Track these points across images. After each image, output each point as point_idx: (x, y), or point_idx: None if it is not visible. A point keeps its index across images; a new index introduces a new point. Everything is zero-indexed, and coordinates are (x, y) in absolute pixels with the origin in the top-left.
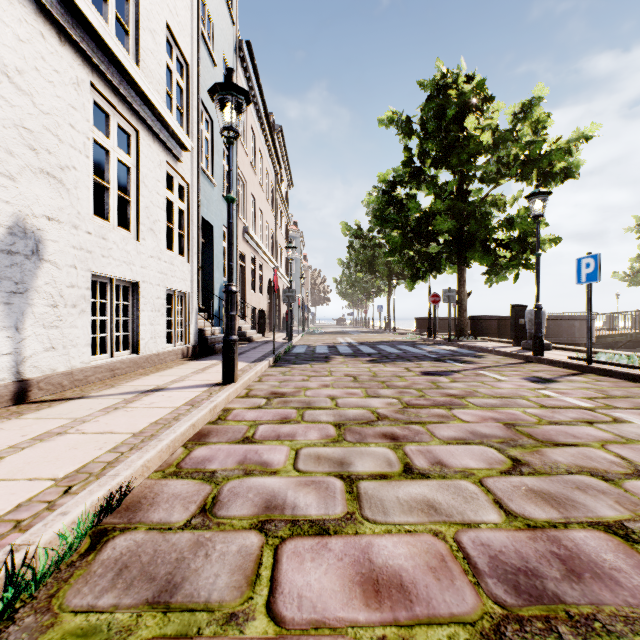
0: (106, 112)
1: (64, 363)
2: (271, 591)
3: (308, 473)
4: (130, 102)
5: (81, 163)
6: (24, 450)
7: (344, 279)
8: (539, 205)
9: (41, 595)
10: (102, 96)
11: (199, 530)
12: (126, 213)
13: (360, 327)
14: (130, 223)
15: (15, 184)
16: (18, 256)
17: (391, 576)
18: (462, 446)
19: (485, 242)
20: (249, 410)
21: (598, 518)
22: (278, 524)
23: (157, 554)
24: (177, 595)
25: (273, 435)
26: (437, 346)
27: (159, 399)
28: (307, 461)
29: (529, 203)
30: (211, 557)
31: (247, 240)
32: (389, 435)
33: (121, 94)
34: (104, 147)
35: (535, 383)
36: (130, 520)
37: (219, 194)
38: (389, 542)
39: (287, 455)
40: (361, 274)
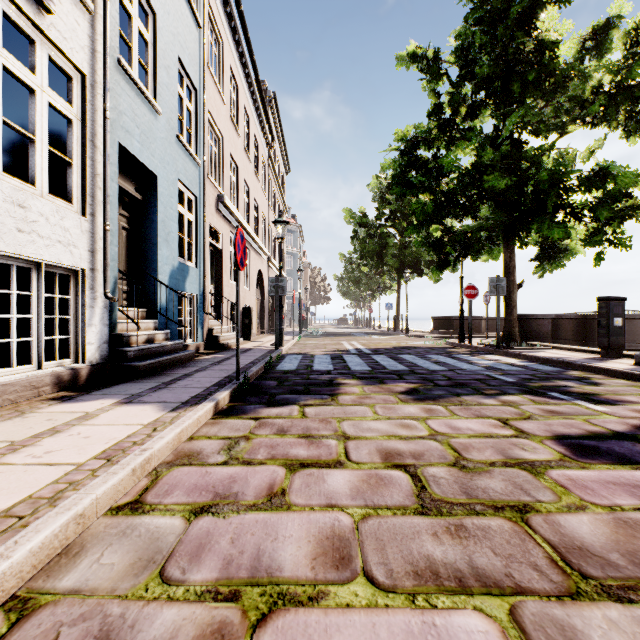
0: None
1: None
2: None
3: None
4: None
5: None
6: None
7: (346, 275)
8: None
9: None
10: None
11: None
12: None
13: (364, 328)
14: None
15: None
16: None
17: None
18: None
19: (553, 209)
20: None
21: None
22: None
23: None
24: None
25: None
26: (485, 356)
27: None
28: None
29: None
30: None
31: (223, 214)
32: None
33: None
34: None
35: None
36: None
37: (169, 132)
38: None
39: None
40: (366, 268)
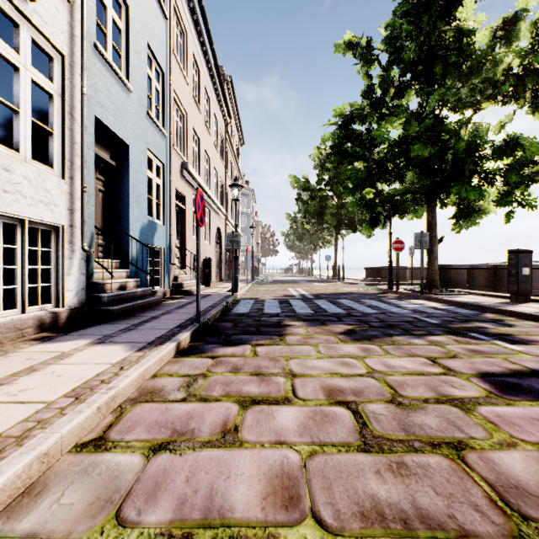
0: None
1: None
2: None
3: None
4: None
5: None
6: None
7: (292, 232)
8: None
9: None
10: None
11: None
12: None
13: (307, 276)
14: None
15: None
16: None
17: None
18: None
19: (470, 175)
20: None
21: None
22: None
23: None
24: None
25: None
26: (411, 301)
27: None
28: None
29: None
30: None
31: (187, 179)
32: None
33: None
34: None
35: None
36: None
37: (140, 108)
38: None
39: None
40: (308, 226)
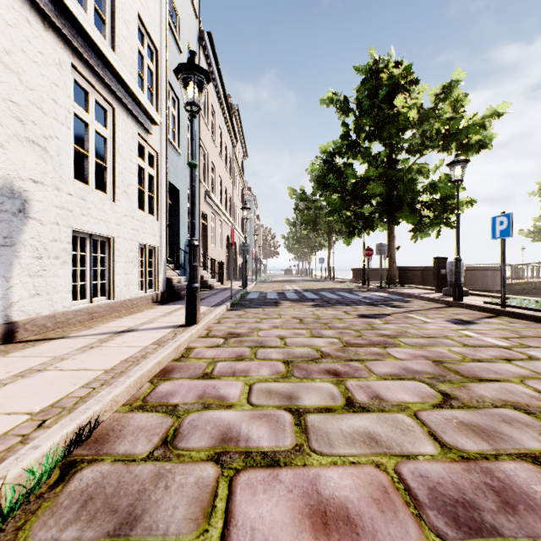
0: (85, 90)
1: (48, 307)
2: (225, 523)
3: (260, 407)
4: (106, 81)
5: (63, 133)
6: (6, 386)
7: (291, 236)
8: (459, 171)
9: (9, 528)
10: (82, 76)
11: (160, 462)
12: (103, 178)
13: (304, 276)
14: (106, 186)
15: (3, 151)
16: (6, 214)
17: (338, 508)
18: (397, 381)
19: (411, 204)
20: (209, 349)
21: (525, 450)
22: (233, 456)
23: (120, 486)
24: (137, 528)
25: (229, 371)
26: (370, 292)
27: (130, 339)
28: (259, 395)
29: (450, 170)
30: (170, 489)
31: (208, 202)
32: (332, 371)
33: (98, 74)
34: (83, 120)
35: (457, 325)
36: (98, 452)
37: (184, 163)
38: (335, 473)
39: (242, 390)
40: (305, 231)
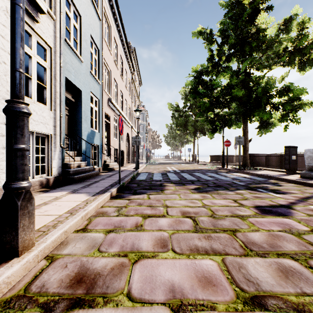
0: None
1: None
2: None
3: None
4: None
5: None
6: None
7: (169, 135)
8: None
9: None
10: None
11: None
12: None
13: (177, 160)
14: None
15: None
16: None
17: None
18: None
19: (265, 105)
20: None
21: None
22: None
23: None
24: None
25: None
26: (233, 173)
27: None
28: None
29: None
30: None
31: (111, 107)
32: None
33: None
34: None
35: None
36: None
37: (87, 70)
38: None
39: None
40: (178, 131)
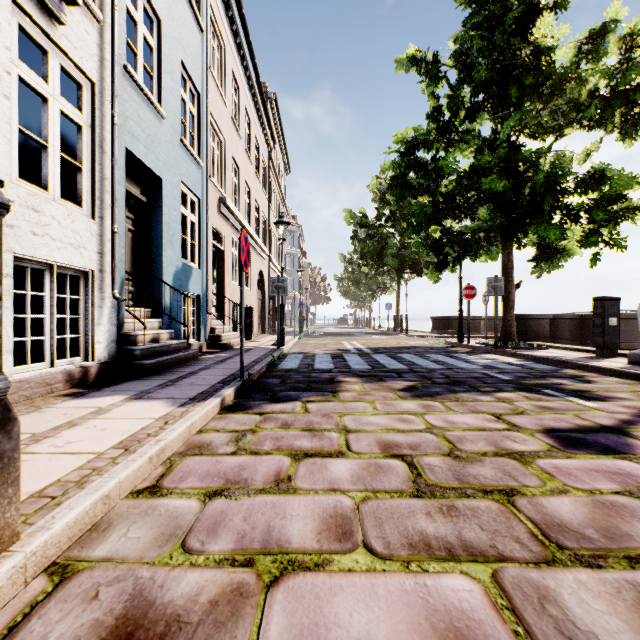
0: None
1: None
2: None
3: None
4: None
5: None
6: None
7: (346, 275)
8: None
9: None
10: None
11: None
12: None
13: (364, 327)
14: None
15: None
16: None
17: None
18: None
19: (550, 211)
20: None
21: None
22: None
23: None
24: None
25: None
26: (483, 355)
27: None
28: None
29: None
30: None
31: (225, 215)
32: None
33: None
34: None
35: None
36: None
37: (173, 135)
38: None
39: None
40: (366, 268)
